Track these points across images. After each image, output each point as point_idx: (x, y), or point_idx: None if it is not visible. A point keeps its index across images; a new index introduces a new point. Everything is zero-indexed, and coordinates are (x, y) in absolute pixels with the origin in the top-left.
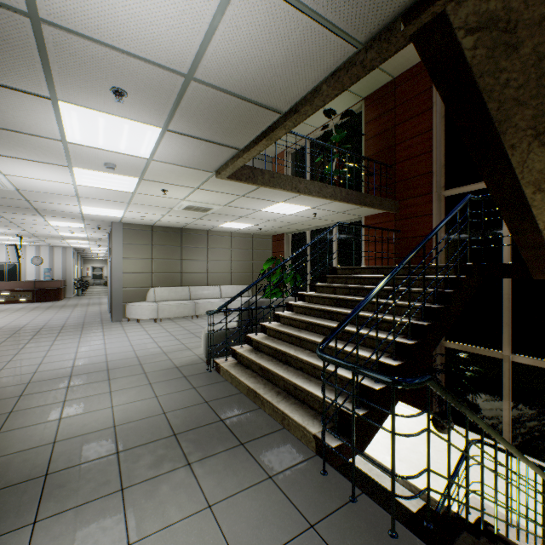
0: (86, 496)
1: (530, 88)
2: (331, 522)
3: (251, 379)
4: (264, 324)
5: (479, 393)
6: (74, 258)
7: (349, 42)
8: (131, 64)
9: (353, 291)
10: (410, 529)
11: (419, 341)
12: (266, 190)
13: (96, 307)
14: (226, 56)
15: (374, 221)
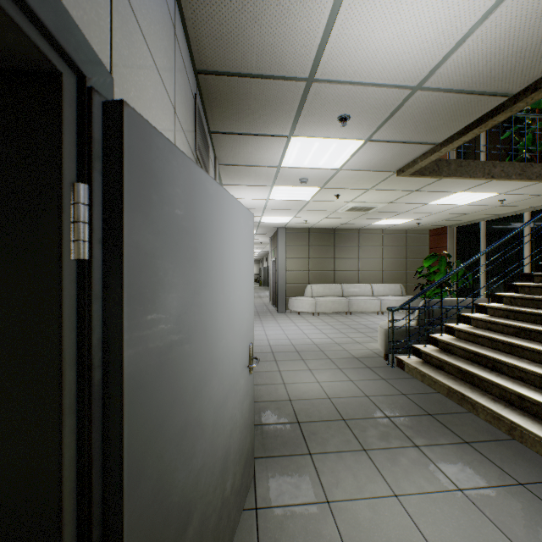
0: (337, 446)
1: None
2: None
3: (450, 380)
4: (450, 325)
5: None
6: None
7: None
8: (366, 92)
9: None
10: None
11: None
12: (446, 181)
13: (259, 300)
14: (468, 57)
15: None
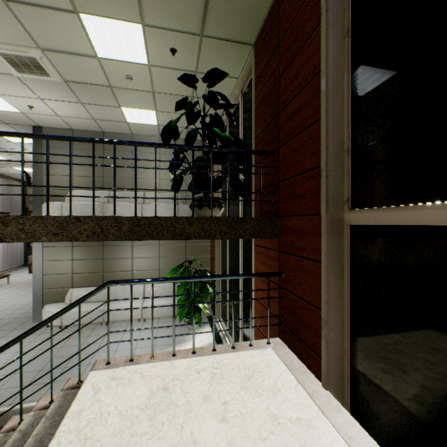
0: None
1: None
2: None
3: None
4: None
5: None
6: None
7: None
8: None
9: None
10: None
11: None
12: None
13: None
14: None
15: (261, 242)
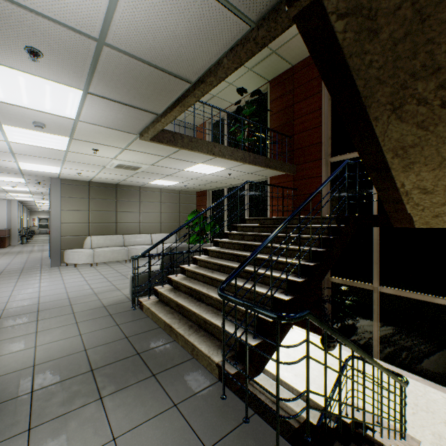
0: None
1: (388, 69)
2: (225, 444)
3: (169, 315)
4: (183, 267)
5: (356, 318)
6: (19, 210)
7: (243, 19)
8: (41, 23)
9: (258, 238)
10: (292, 444)
11: (307, 279)
12: (186, 152)
13: (38, 254)
14: (134, 24)
15: (277, 181)
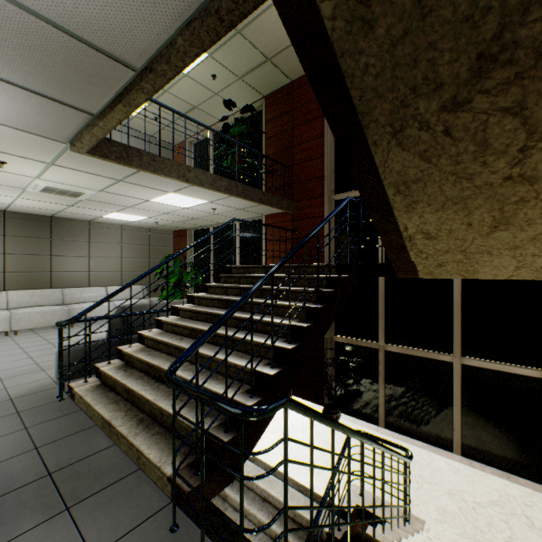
0: None
1: (387, 79)
2: None
3: (111, 406)
4: (141, 333)
5: (361, 382)
6: None
7: None
8: None
9: (245, 292)
10: None
11: (299, 345)
12: (148, 175)
13: None
14: None
15: (274, 220)
